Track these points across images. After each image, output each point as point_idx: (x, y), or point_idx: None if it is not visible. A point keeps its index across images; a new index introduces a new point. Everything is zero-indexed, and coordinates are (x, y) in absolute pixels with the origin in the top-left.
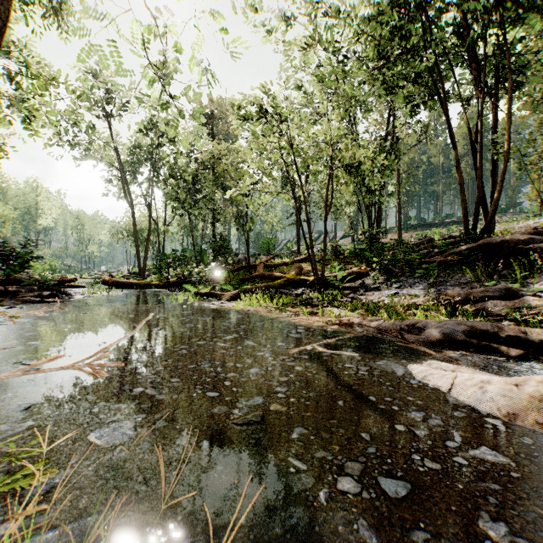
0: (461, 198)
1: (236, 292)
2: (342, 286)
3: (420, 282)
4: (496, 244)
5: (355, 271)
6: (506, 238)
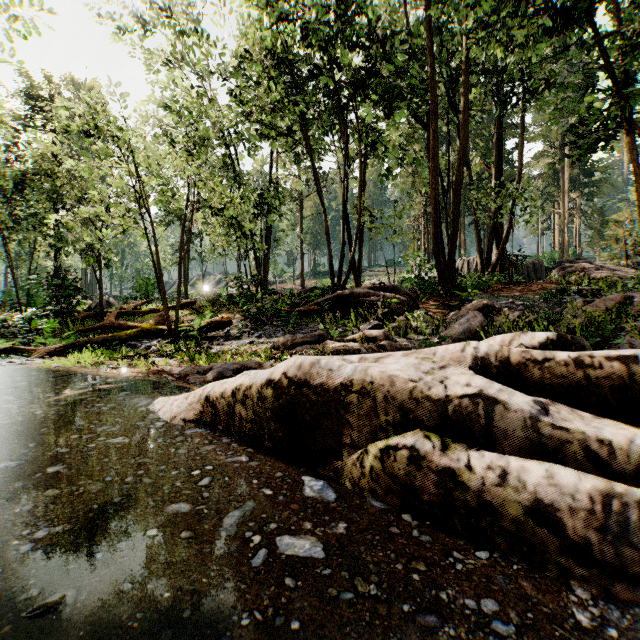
0: (329, 252)
1: (58, 346)
2: (205, 336)
3: (281, 330)
4: (346, 296)
5: (219, 319)
6: (354, 291)
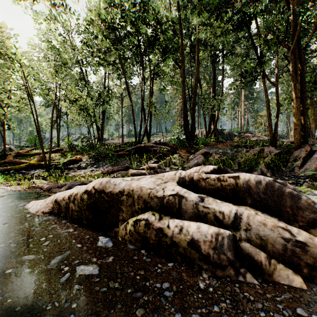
0: (134, 125)
1: None
2: (67, 167)
3: (108, 164)
4: (142, 147)
5: (74, 158)
6: (146, 145)
